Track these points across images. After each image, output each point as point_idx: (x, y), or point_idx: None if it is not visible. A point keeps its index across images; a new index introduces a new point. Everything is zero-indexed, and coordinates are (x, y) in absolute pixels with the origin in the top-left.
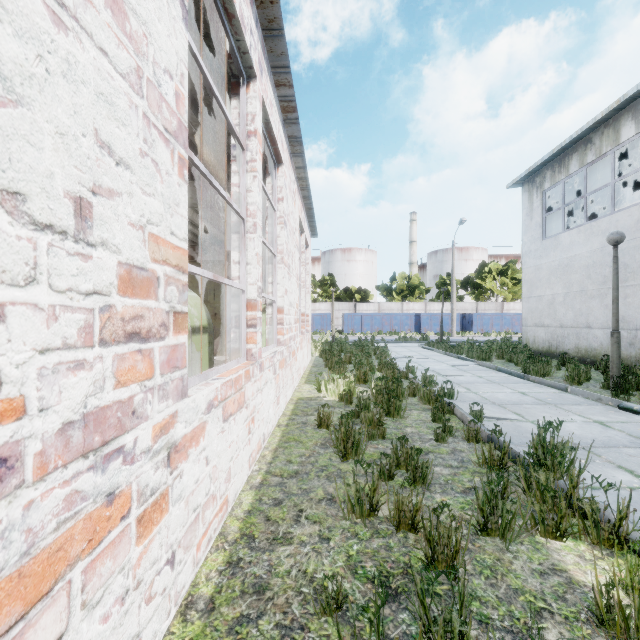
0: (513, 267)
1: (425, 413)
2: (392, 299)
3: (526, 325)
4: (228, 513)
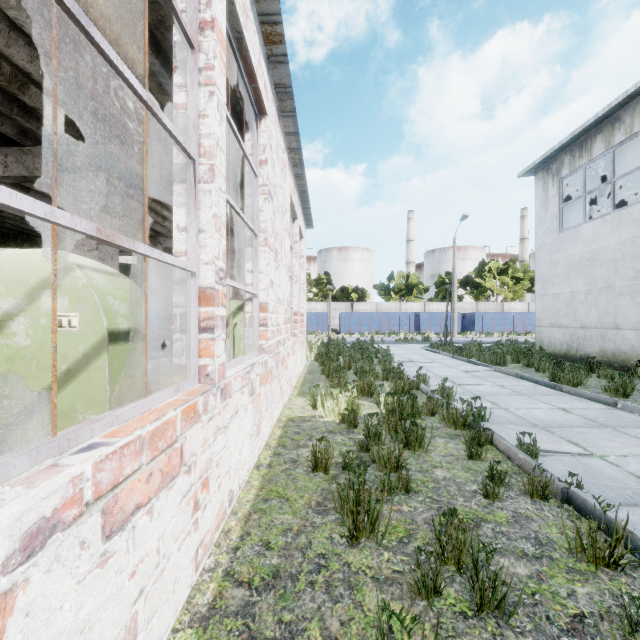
0: (513, 266)
1: (454, 442)
2: (390, 298)
3: (540, 325)
4: None
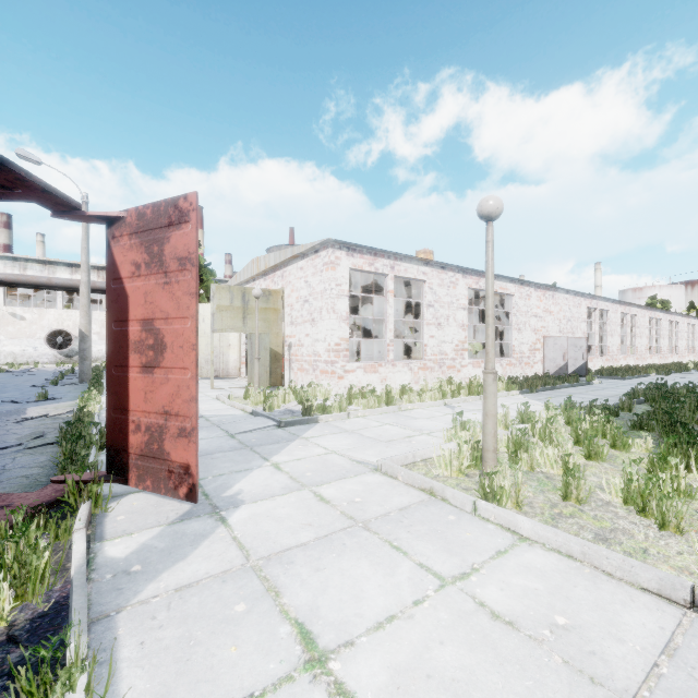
0: None
1: None
2: None
3: None
4: None
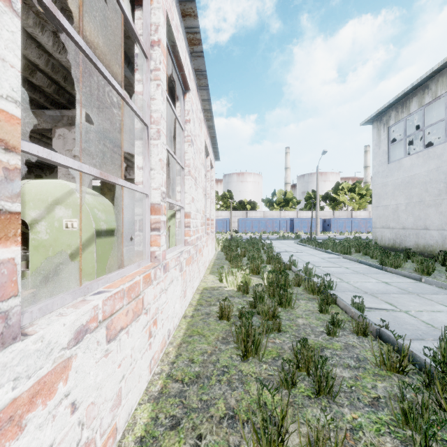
0: (359, 186)
1: (311, 303)
2: (273, 208)
3: (375, 227)
4: (117, 442)
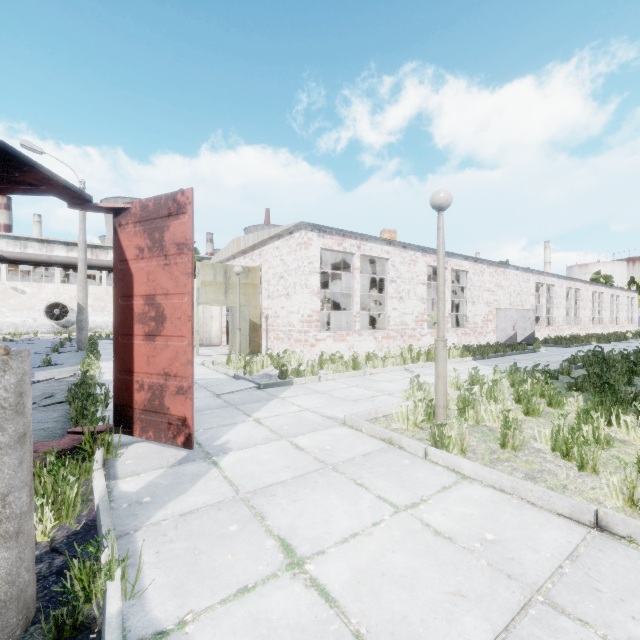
0: None
1: None
2: None
3: None
4: None
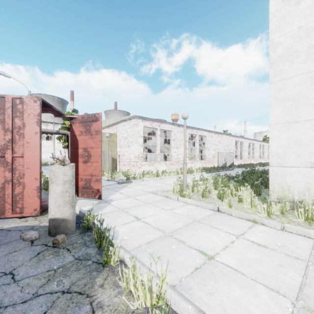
0: None
1: None
2: None
3: None
4: None
